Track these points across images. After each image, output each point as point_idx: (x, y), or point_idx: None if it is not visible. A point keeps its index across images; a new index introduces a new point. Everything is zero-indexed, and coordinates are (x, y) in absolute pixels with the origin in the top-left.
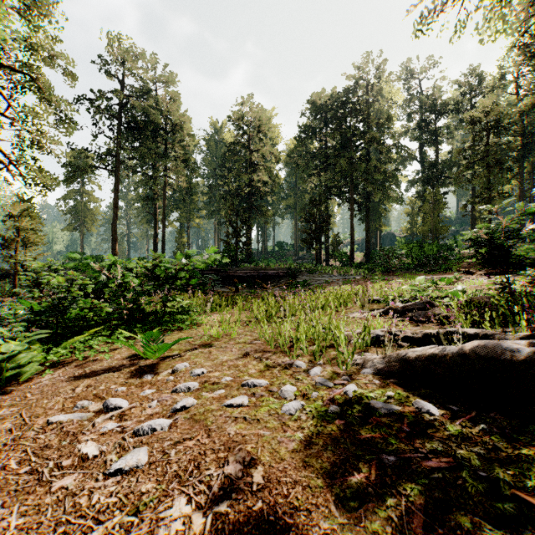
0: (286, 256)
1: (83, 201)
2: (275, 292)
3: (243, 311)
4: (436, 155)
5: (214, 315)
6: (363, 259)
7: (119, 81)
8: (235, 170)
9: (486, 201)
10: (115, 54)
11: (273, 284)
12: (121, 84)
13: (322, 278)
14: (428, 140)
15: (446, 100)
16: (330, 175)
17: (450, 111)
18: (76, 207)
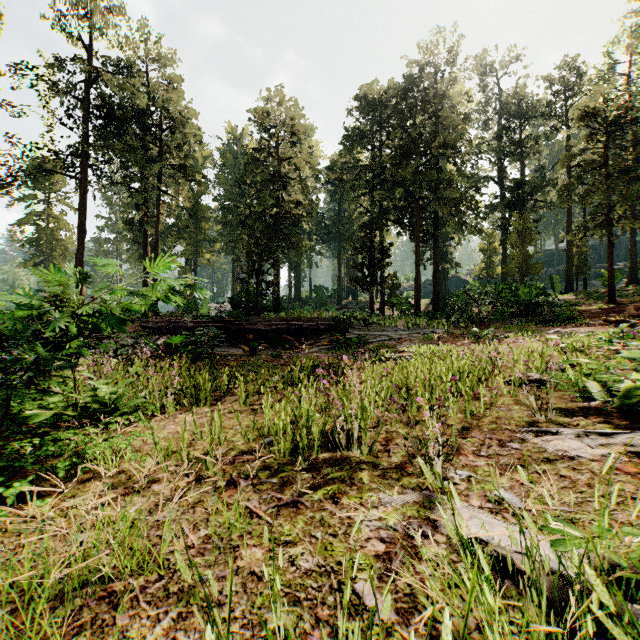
0: (326, 304)
1: (49, 228)
2: (318, 371)
3: (236, 418)
4: (522, 172)
5: (176, 419)
6: (426, 308)
7: (88, 49)
8: (257, 185)
9: (602, 227)
10: (78, 5)
11: (310, 342)
12: (91, 53)
13: (383, 333)
14: (512, 153)
15: (536, 100)
16: (388, 192)
17: (541, 115)
18: (38, 236)
